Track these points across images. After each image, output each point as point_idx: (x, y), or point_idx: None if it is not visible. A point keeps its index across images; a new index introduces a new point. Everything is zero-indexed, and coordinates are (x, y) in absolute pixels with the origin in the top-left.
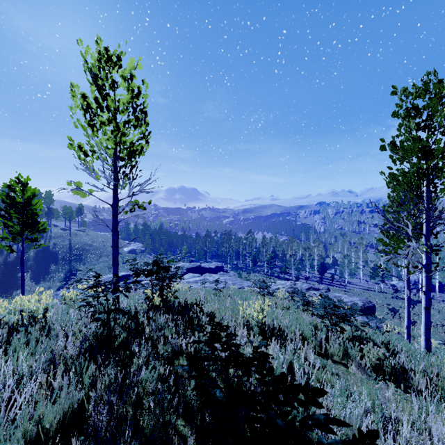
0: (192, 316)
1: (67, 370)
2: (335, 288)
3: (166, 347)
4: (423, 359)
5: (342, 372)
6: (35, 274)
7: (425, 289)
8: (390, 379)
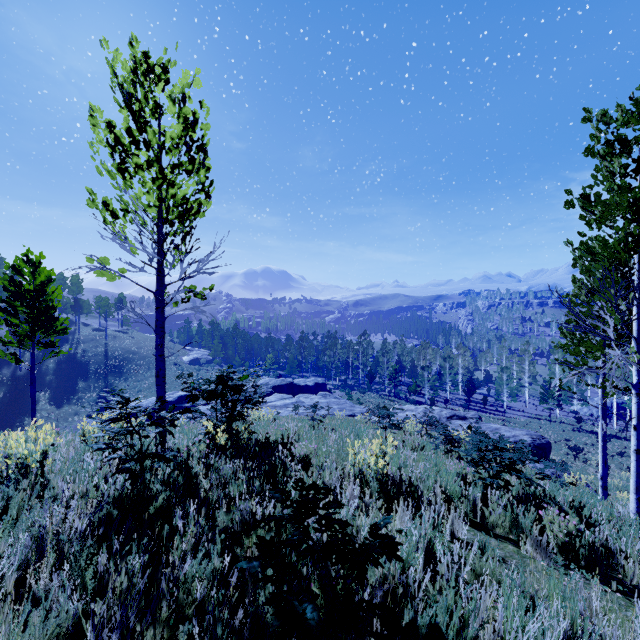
0: (276, 462)
1: (61, 562)
2: (489, 415)
3: (231, 516)
4: (638, 533)
5: (511, 555)
6: (55, 395)
7: (637, 422)
8: (587, 567)
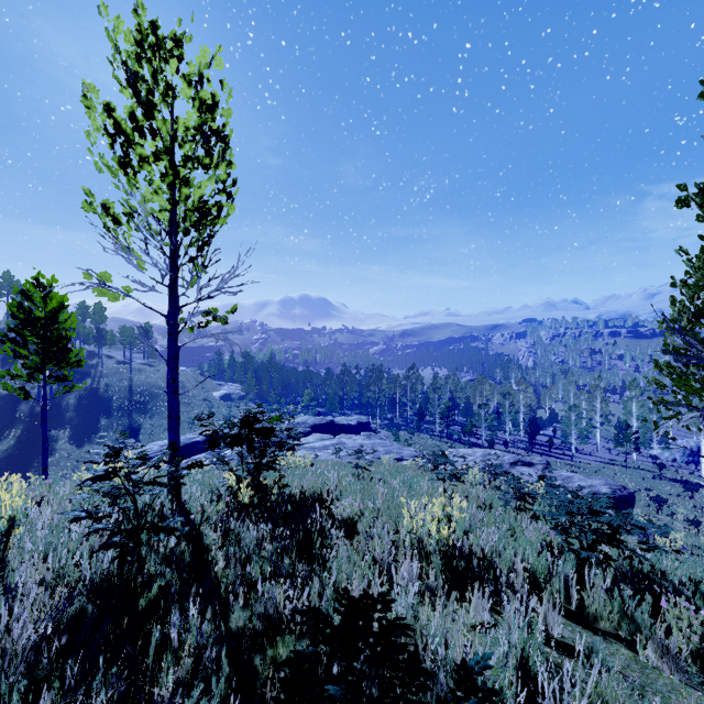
0: (312, 527)
1: None
2: (555, 460)
3: (250, 612)
4: None
5: (627, 664)
6: (76, 433)
7: None
8: None
